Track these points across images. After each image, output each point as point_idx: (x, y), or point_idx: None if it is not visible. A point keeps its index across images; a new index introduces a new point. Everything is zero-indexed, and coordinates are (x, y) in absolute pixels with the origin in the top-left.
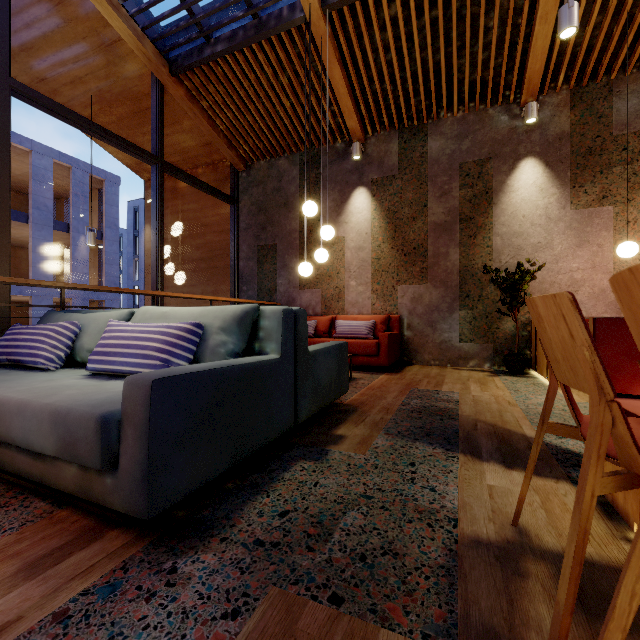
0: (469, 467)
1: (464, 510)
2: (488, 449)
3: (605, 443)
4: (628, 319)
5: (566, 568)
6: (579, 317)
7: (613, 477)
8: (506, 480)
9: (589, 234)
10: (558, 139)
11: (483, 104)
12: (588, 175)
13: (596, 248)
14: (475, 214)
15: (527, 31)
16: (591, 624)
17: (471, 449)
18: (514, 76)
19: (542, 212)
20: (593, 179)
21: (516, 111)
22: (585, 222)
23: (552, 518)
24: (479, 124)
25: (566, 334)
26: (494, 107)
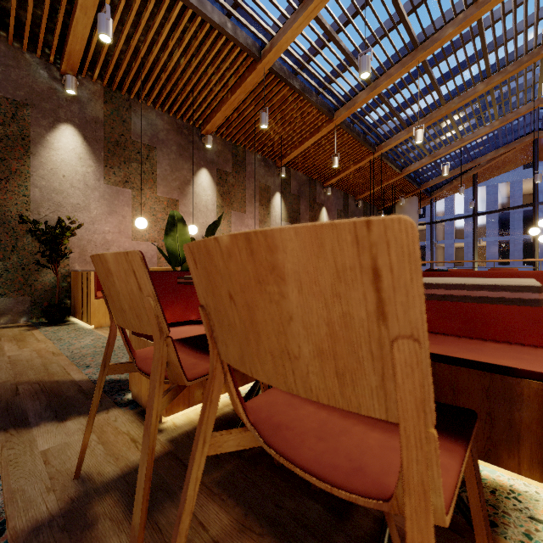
0: (14, 443)
1: (14, 501)
2: (37, 411)
3: (164, 371)
4: (199, 276)
5: (140, 491)
6: (148, 273)
7: (168, 394)
8: (62, 435)
9: (117, 206)
10: (95, 121)
11: (19, 43)
12: (116, 161)
13: (122, 218)
14: (8, 156)
15: (69, 8)
16: (151, 518)
17: (14, 420)
18: (55, 39)
19: (81, 178)
20: (120, 165)
21: (57, 74)
22: (114, 196)
23: (109, 447)
24: (13, 61)
25: (135, 287)
26: (32, 55)
